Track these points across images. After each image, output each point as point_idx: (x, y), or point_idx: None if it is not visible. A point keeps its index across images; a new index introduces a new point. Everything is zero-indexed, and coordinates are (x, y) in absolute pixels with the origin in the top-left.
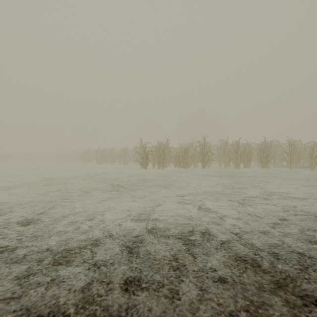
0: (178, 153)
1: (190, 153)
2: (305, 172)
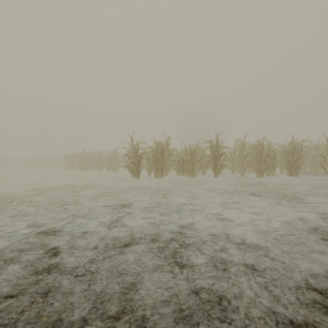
0: (182, 156)
1: (198, 156)
2: None
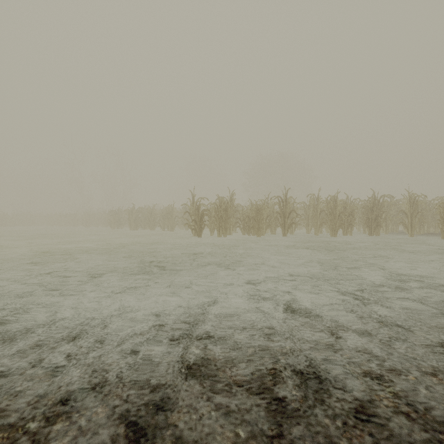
0: (247, 213)
1: (265, 213)
2: (435, 241)
